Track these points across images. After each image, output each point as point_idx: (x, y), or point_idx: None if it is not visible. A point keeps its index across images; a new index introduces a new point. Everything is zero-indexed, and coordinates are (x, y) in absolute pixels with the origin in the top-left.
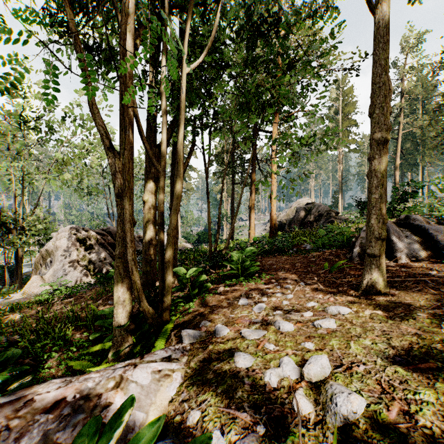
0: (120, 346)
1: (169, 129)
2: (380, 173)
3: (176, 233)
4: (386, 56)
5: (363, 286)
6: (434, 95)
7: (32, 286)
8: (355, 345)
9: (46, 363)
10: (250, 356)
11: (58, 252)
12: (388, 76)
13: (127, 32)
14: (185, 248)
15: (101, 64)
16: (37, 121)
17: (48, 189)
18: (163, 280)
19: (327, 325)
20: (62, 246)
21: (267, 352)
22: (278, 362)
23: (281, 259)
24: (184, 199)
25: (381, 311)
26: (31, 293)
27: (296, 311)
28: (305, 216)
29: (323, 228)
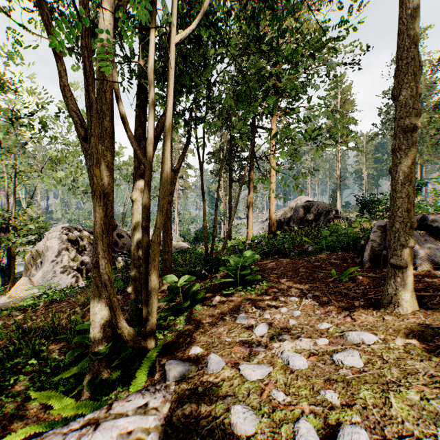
0: (97, 371)
1: (160, 121)
2: (407, 167)
3: (170, 234)
4: (414, 26)
5: (385, 302)
6: (433, 93)
7: (20, 289)
8: (397, 401)
9: (14, 387)
10: (253, 414)
11: (48, 253)
12: (416, 50)
13: (104, 0)
14: (182, 248)
15: (77, 42)
16: (30, 118)
17: (46, 187)
18: (147, 294)
19: (350, 361)
20: (53, 247)
21: (275, 405)
22: (292, 429)
23: (282, 262)
24: (181, 197)
25: (416, 340)
26: (18, 297)
27: (307, 335)
28: (304, 215)
29: (325, 228)
